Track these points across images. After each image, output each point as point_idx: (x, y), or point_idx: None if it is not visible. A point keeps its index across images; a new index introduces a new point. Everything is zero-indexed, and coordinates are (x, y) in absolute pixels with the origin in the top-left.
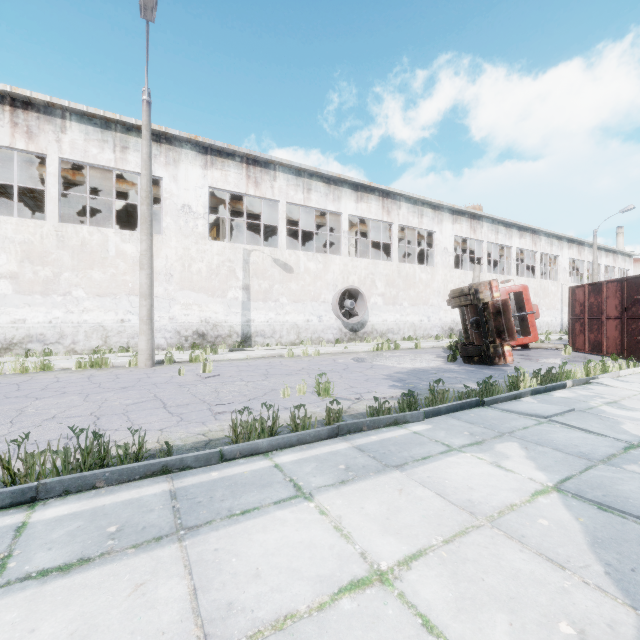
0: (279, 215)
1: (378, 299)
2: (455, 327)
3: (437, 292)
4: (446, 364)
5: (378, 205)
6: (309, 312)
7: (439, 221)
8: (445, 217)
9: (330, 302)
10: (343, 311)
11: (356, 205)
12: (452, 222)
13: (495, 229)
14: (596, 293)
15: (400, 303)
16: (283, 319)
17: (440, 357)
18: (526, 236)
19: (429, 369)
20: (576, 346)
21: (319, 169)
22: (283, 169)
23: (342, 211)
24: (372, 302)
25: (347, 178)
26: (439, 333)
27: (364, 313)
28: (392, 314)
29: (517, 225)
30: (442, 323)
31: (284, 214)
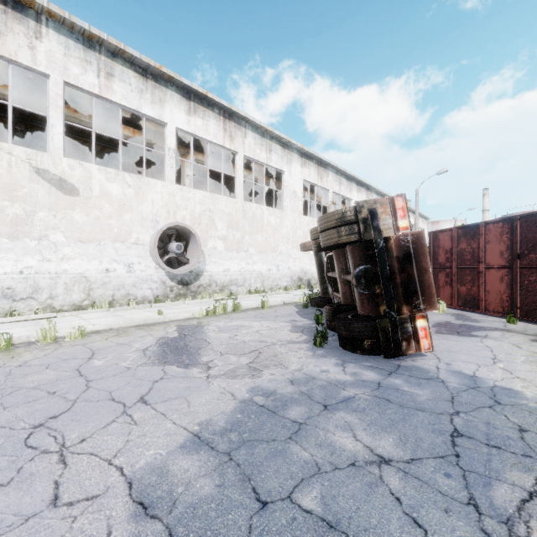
0: (49, 99)
1: (218, 243)
2: (304, 276)
3: (286, 238)
4: (315, 356)
5: (218, 125)
6: (109, 258)
7: (288, 161)
8: (294, 158)
9: (147, 244)
10: (166, 257)
11: (188, 118)
12: (301, 165)
13: (339, 180)
14: (470, 237)
15: (246, 249)
16: (57, 268)
17: (298, 329)
18: (362, 191)
19: (287, 392)
20: (440, 299)
21: (125, 46)
22: (57, 26)
23: (166, 120)
24: (210, 246)
25: (172, 75)
26: (288, 283)
27: (197, 260)
28: (236, 262)
29: (356, 179)
30: (291, 272)
31: (59, 99)
